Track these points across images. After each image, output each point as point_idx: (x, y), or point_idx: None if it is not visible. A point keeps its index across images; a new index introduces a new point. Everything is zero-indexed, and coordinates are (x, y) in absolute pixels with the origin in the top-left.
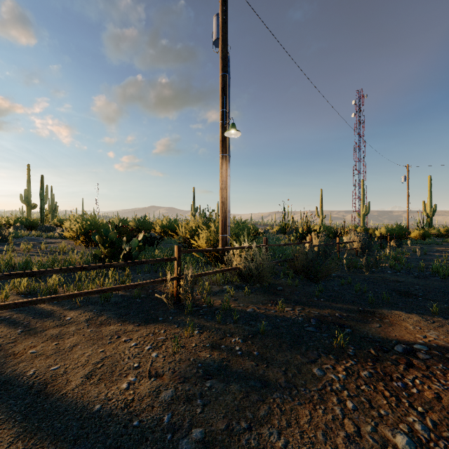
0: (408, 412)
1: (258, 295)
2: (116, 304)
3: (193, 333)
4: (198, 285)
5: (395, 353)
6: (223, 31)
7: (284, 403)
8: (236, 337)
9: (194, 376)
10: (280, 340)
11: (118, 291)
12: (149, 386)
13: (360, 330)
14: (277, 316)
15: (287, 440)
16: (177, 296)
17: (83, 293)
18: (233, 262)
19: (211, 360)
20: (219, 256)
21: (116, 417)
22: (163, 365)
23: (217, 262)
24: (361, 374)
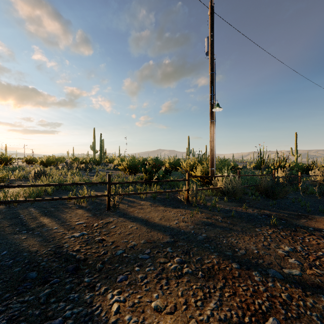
0: (297, 245)
1: (233, 203)
2: (159, 200)
3: (198, 212)
4: (198, 195)
5: (307, 231)
6: (211, 48)
7: (239, 234)
8: (219, 216)
9: (201, 224)
10: (241, 219)
11: (158, 195)
12: (184, 224)
13: (292, 221)
14: (242, 211)
15: (238, 241)
16: (187, 199)
17: (149, 192)
18: (218, 184)
19: (207, 221)
20: (209, 181)
21: (175, 229)
22: (187, 220)
23: (208, 184)
24: (281, 234)
